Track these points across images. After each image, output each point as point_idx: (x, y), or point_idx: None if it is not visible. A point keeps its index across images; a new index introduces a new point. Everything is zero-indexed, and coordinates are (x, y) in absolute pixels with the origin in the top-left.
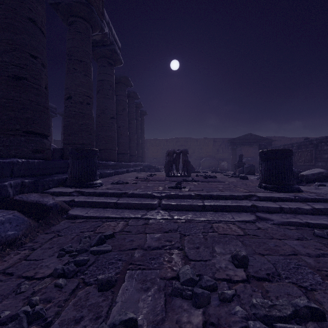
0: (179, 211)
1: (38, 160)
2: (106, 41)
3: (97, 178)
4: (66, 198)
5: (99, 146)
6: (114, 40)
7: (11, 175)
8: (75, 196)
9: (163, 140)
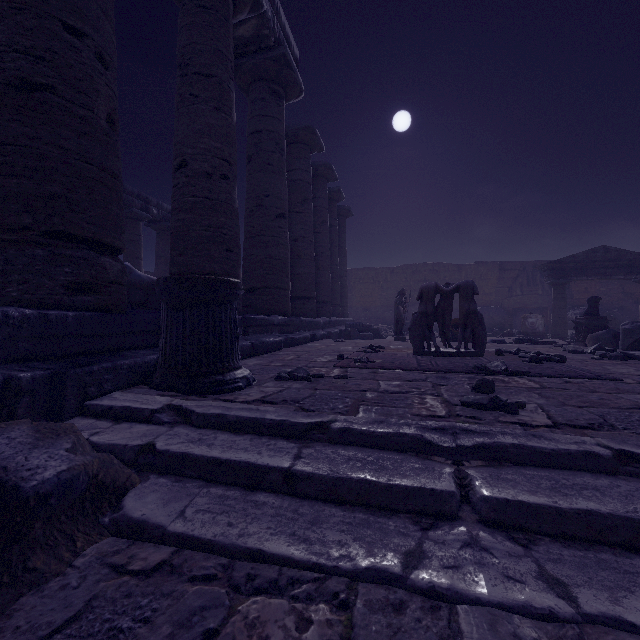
0: (574, 546)
1: (82, 311)
2: (267, 36)
3: (237, 362)
4: (136, 431)
5: (251, 282)
6: (284, 39)
7: None
8: (164, 423)
9: (383, 270)
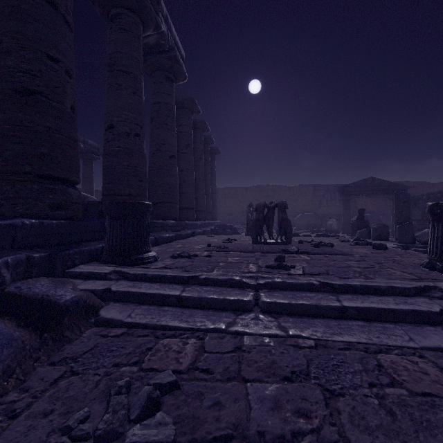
0: (295, 317)
1: (59, 220)
2: (164, 45)
3: (149, 248)
4: (98, 283)
5: (153, 198)
6: (175, 45)
7: (12, 245)
8: (112, 280)
9: (241, 188)
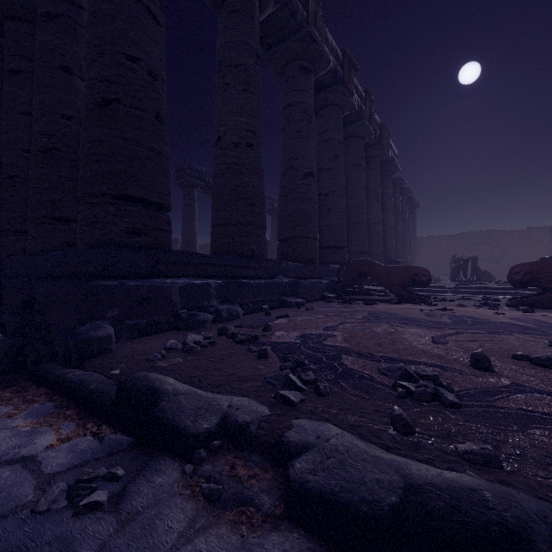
0: (462, 294)
1: None
2: (388, 160)
3: None
4: None
5: None
6: (393, 154)
7: None
8: None
9: (444, 237)
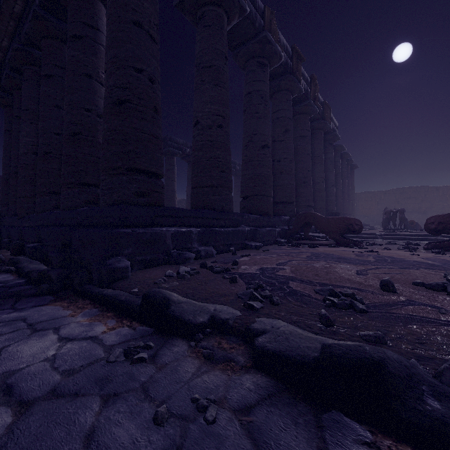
0: (390, 240)
1: None
2: (330, 131)
3: None
4: None
5: None
6: (334, 125)
7: None
8: None
9: (378, 192)
